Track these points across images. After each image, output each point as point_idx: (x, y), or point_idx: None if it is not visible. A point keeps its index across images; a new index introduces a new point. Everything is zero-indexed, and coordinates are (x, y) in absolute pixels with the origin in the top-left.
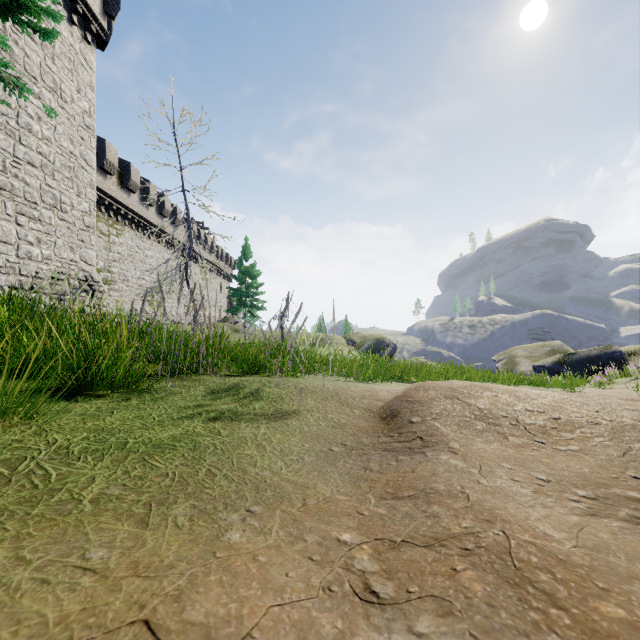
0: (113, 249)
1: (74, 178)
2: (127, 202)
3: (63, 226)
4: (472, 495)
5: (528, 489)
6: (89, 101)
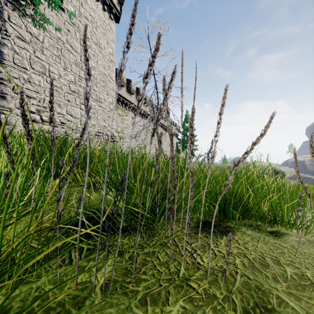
0: (124, 122)
1: (105, 86)
2: (130, 99)
3: (100, 109)
4: None
5: None
6: (112, 48)
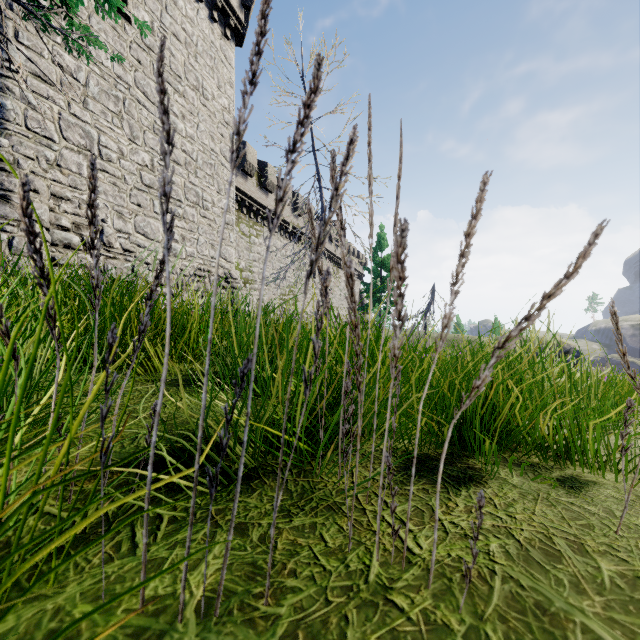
0: (253, 249)
1: (215, 175)
2: (265, 203)
3: (205, 223)
4: None
5: None
6: (228, 98)
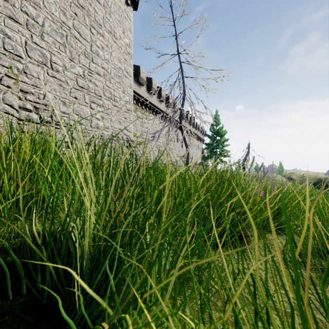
0: (144, 126)
1: (121, 82)
2: (151, 100)
3: (115, 109)
4: None
5: None
6: (129, 39)
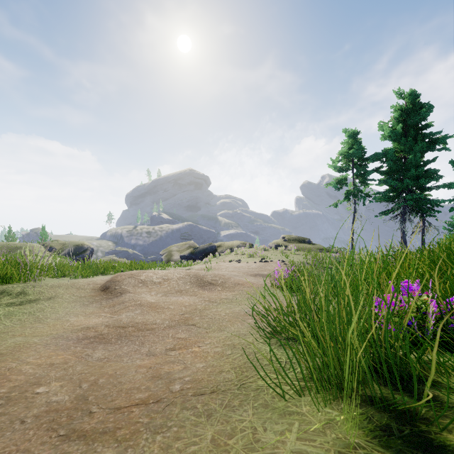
0: None
1: None
2: None
3: None
4: (135, 299)
5: (149, 295)
6: None
